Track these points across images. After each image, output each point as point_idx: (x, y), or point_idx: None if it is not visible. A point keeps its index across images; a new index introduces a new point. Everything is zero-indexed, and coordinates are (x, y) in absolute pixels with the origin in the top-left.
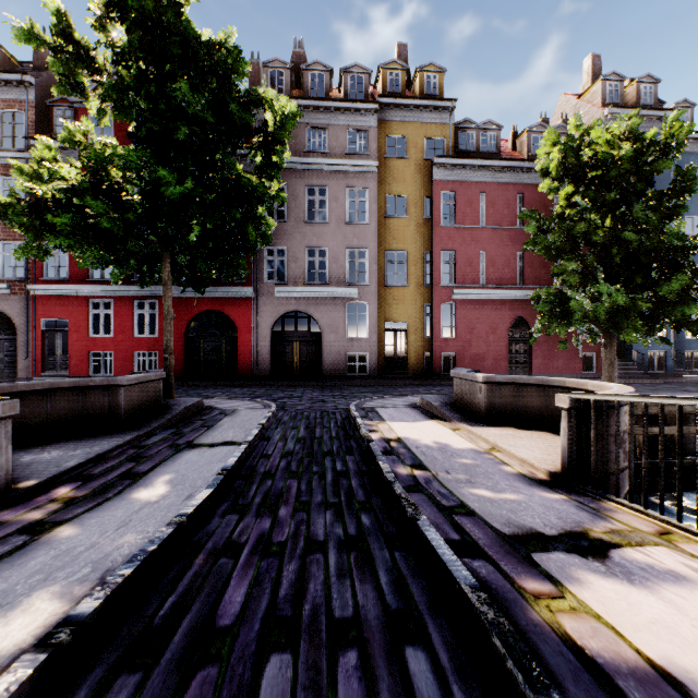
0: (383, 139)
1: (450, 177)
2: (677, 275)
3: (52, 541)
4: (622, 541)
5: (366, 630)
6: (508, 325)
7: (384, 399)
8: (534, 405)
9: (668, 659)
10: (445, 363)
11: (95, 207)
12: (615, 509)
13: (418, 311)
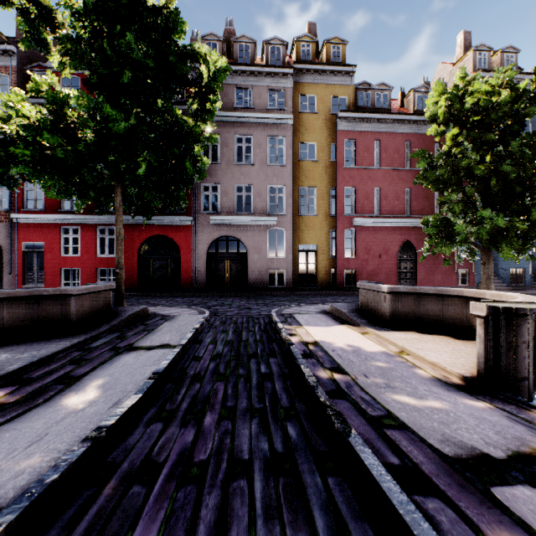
0: (297, 97)
1: (351, 128)
2: None
3: None
4: None
5: None
6: (398, 247)
7: (299, 307)
8: (434, 312)
9: None
10: (347, 278)
11: (50, 140)
12: None
13: (325, 236)
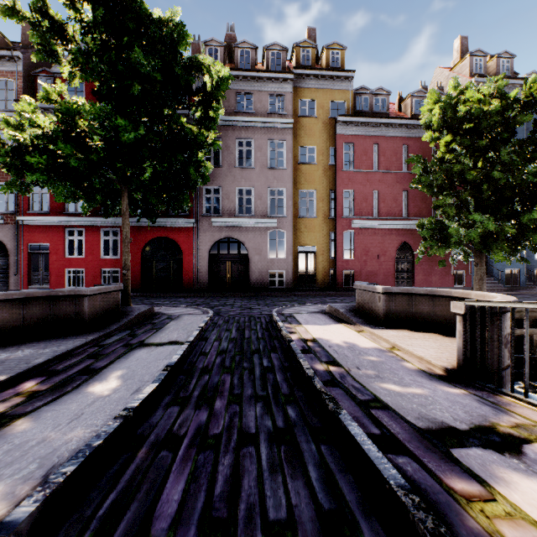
0: (297, 102)
1: (350, 132)
2: None
3: (8, 435)
4: (530, 436)
5: (302, 536)
6: (396, 248)
7: (299, 307)
8: (425, 311)
9: None
10: (346, 278)
11: (64, 149)
12: (513, 403)
13: (324, 237)
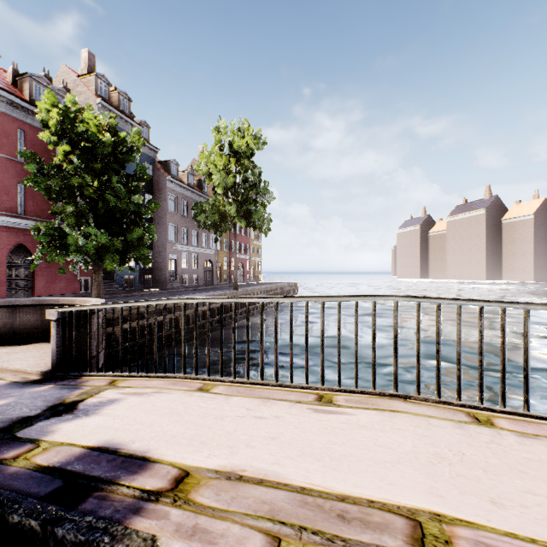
0: None
1: None
2: (137, 229)
3: None
4: (88, 396)
5: None
6: (8, 251)
7: None
8: (32, 322)
9: (98, 440)
10: None
11: None
12: (88, 380)
13: None
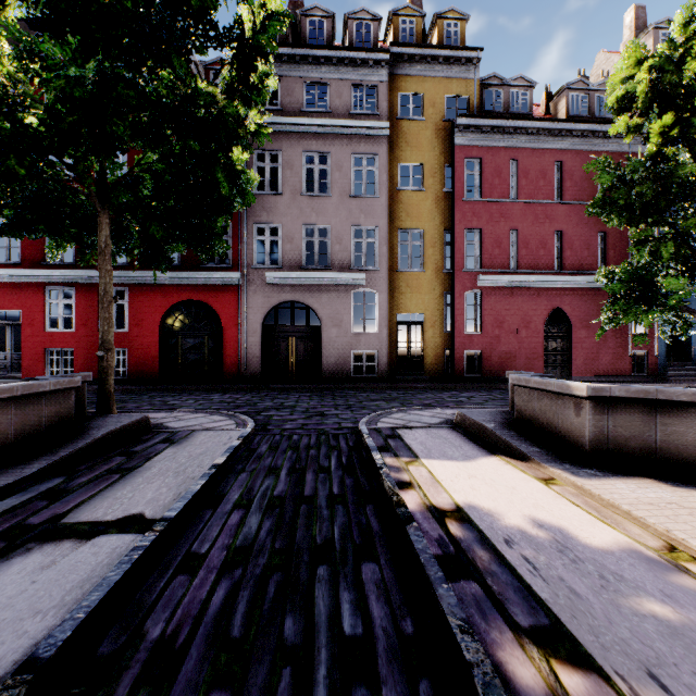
0: (395, 96)
1: (475, 141)
2: None
3: None
4: None
5: None
6: (544, 318)
7: (405, 413)
8: (689, 439)
9: None
10: (469, 363)
11: None
12: None
13: (436, 301)
